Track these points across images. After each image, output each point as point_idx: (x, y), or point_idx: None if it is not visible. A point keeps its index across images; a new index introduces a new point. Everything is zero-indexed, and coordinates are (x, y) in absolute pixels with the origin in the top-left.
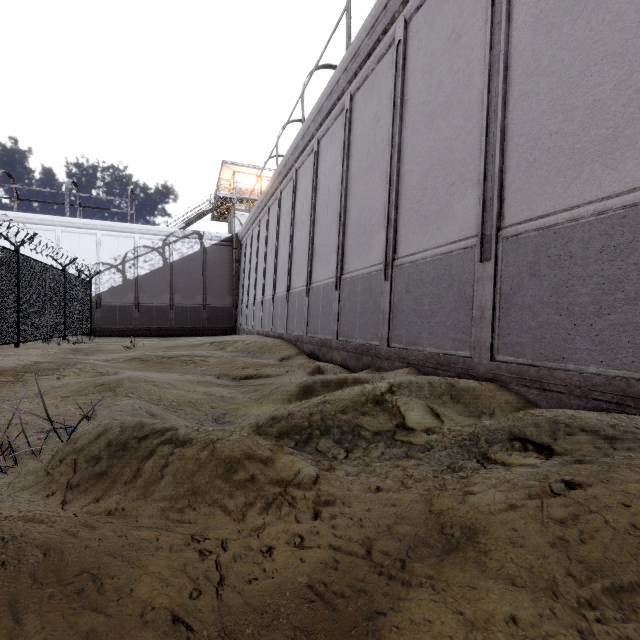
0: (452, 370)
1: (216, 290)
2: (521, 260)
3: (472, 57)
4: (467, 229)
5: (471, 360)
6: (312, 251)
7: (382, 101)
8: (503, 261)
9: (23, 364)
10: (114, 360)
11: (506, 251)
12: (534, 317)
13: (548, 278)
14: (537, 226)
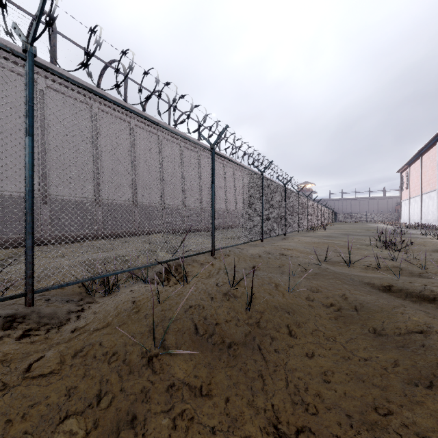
0: None
1: None
2: None
3: None
4: None
5: None
6: None
7: None
8: None
9: None
10: None
11: None
12: None
13: None
14: None
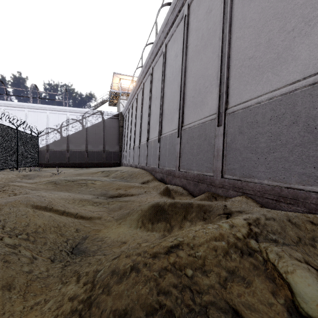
0: (300, 204)
1: (110, 142)
2: None
3: None
4: (315, 65)
5: None
6: (162, 114)
7: None
8: None
9: None
10: (39, 182)
11: None
12: None
13: None
14: None
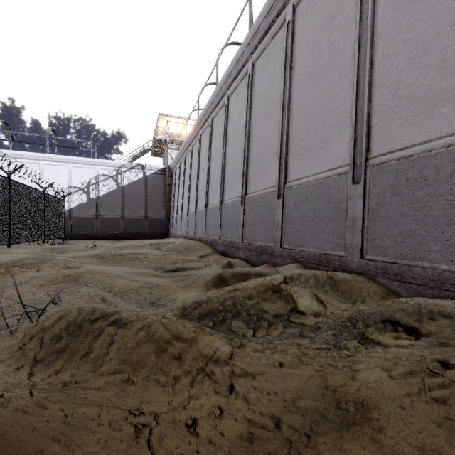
0: (330, 266)
1: (154, 206)
2: (385, 182)
3: (345, 30)
4: (342, 160)
5: (345, 258)
6: (224, 177)
7: (276, 66)
8: (370, 183)
9: (13, 260)
10: (80, 257)
11: (373, 176)
12: (395, 226)
13: (407, 196)
14: (398, 156)
